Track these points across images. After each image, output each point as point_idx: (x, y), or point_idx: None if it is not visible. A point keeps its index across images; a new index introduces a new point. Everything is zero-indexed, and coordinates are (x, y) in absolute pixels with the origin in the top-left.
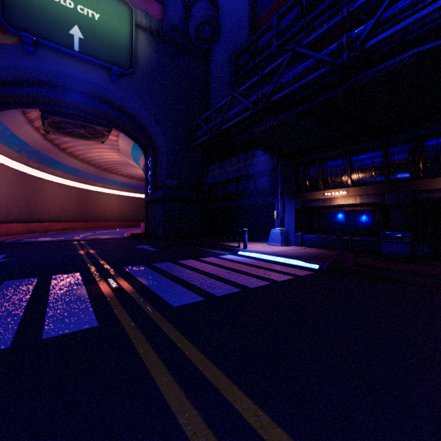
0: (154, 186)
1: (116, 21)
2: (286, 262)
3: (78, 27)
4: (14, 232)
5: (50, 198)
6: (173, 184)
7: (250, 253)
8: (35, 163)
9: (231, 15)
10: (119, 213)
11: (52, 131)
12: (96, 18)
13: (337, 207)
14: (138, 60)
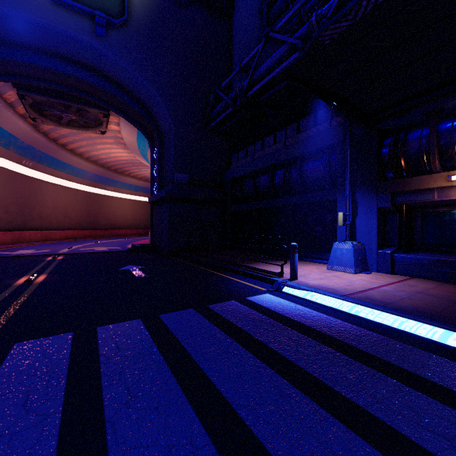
0: (160, 183)
1: None
2: (420, 333)
3: None
4: None
5: (51, 202)
6: (183, 179)
7: (309, 292)
8: (30, 161)
9: None
10: (133, 220)
11: (38, 118)
12: None
13: None
14: (134, 9)
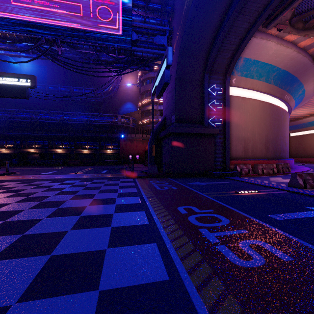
0: None
1: None
2: None
3: None
4: None
5: None
6: None
7: None
8: None
9: None
10: None
11: None
12: None
13: (3, 153)
14: None
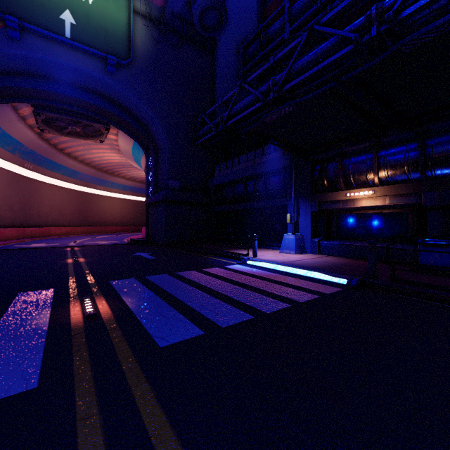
0: (155, 188)
1: (113, 6)
2: (306, 274)
3: (69, 11)
4: (7, 237)
5: (48, 201)
6: (175, 185)
7: (261, 262)
8: (31, 164)
9: (238, 2)
10: (121, 218)
11: (46, 130)
12: (89, 3)
13: (360, 210)
14: (137, 50)
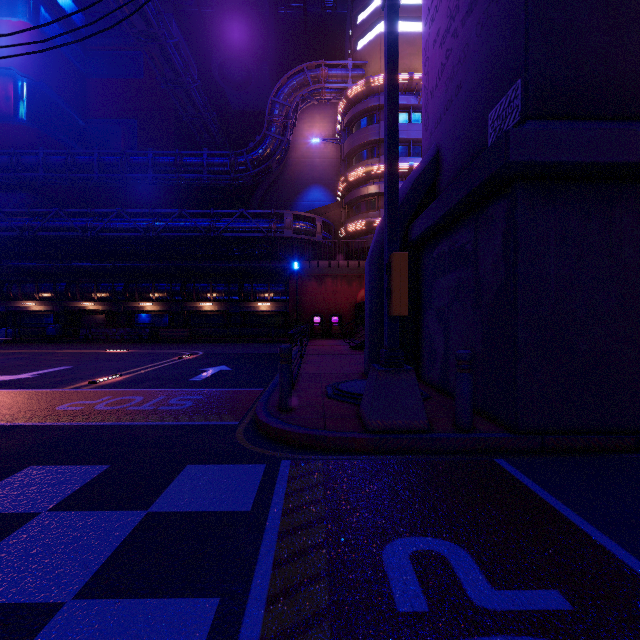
0: None
1: None
2: None
3: None
4: None
5: None
6: None
7: None
8: None
9: None
10: None
11: None
12: None
13: (33, 312)
14: None
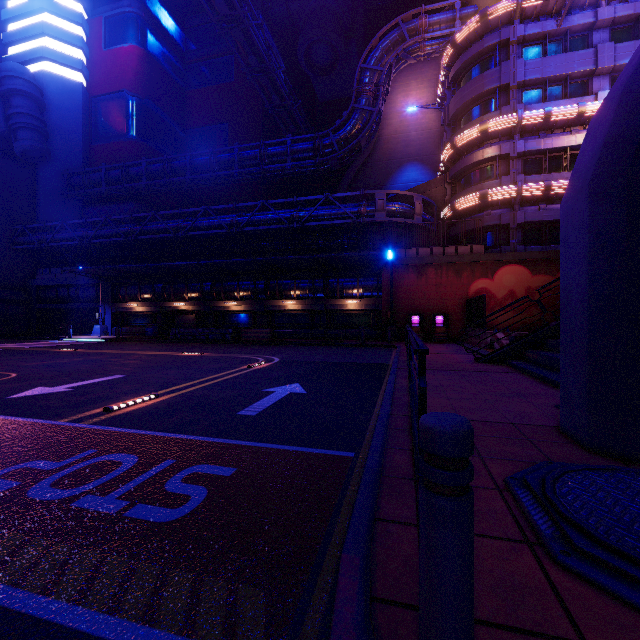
0: None
1: None
2: (92, 340)
3: None
4: None
5: None
6: None
7: (72, 339)
8: None
9: (63, 132)
10: None
11: None
12: None
13: (136, 312)
14: None
